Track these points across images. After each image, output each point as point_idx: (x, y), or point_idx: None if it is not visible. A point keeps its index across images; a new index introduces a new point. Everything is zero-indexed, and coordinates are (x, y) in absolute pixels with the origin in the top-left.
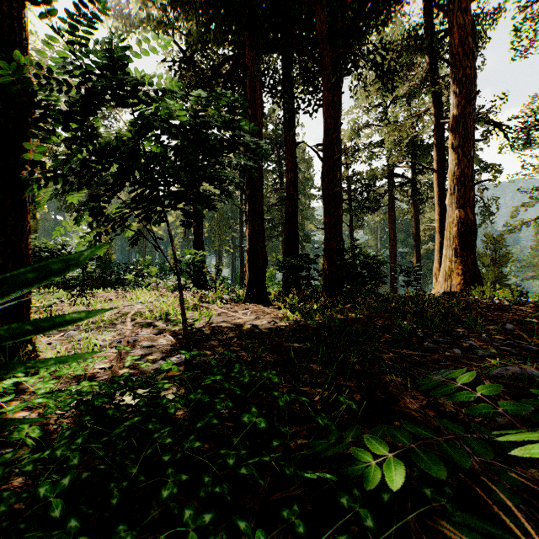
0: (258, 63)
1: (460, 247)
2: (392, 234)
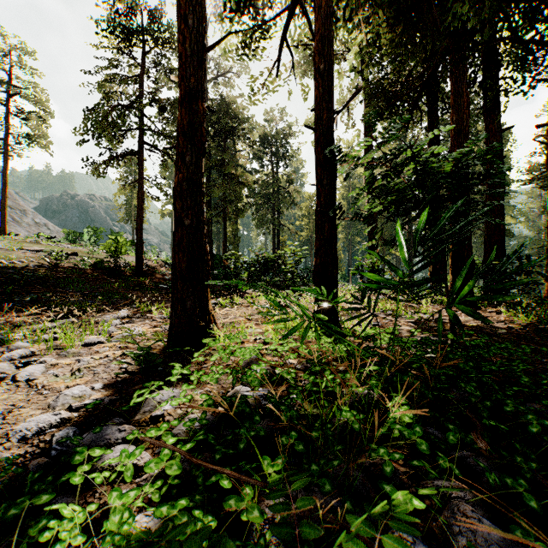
0: (463, 66)
1: None
2: None
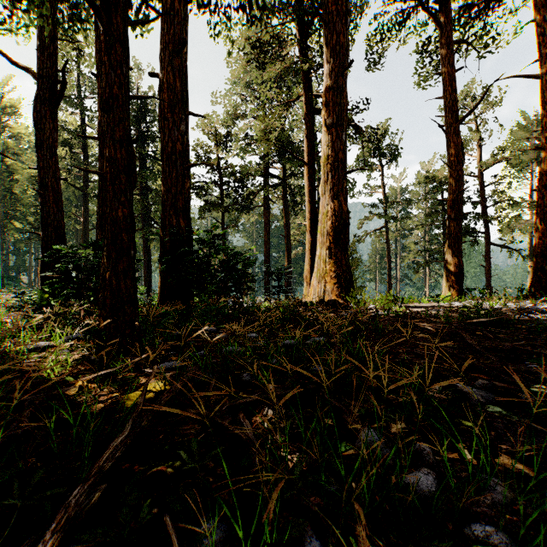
0: None
1: (334, 244)
2: (266, 236)
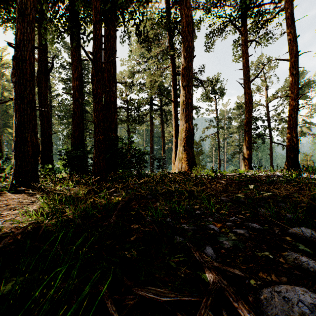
0: None
1: (186, 144)
2: (151, 138)
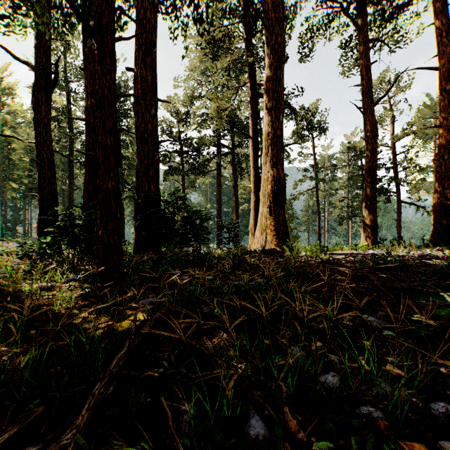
0: None
1: (273, 204)
2: (218, 195)
